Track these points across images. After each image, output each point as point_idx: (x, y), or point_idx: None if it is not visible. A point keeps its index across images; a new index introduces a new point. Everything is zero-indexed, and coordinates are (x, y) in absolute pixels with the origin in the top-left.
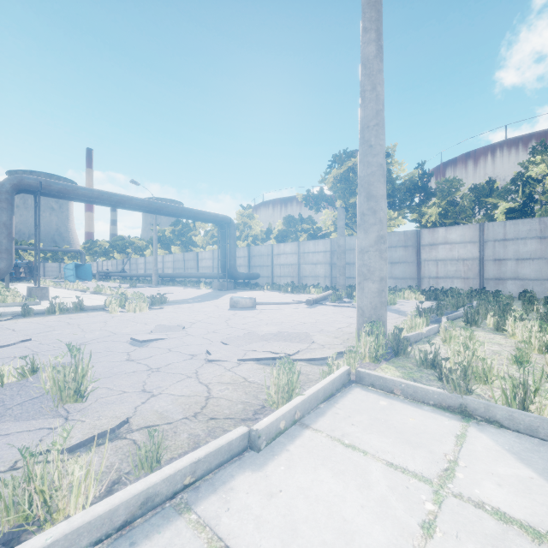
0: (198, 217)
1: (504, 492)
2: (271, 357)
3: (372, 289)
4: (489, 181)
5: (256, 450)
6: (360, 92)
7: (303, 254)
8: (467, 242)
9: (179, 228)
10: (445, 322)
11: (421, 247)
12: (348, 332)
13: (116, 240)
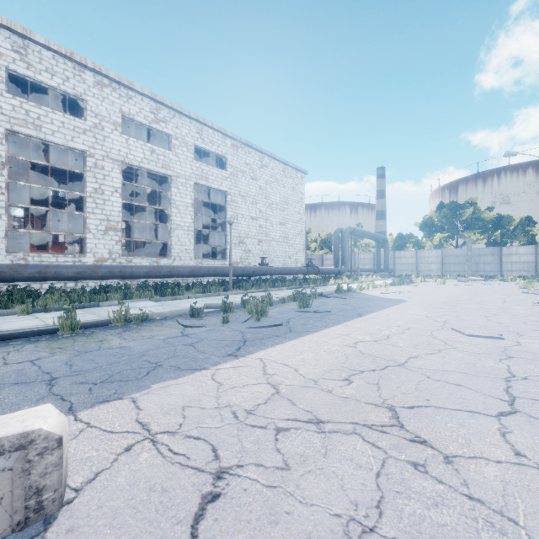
0: (379, 238)
1: None
2: None
3: None
4: (527, 218)
5: None
6: None
7: (420, 258)
8: (528, 254)
9: None
10: None
11: (502, 255)
12: None
13: None
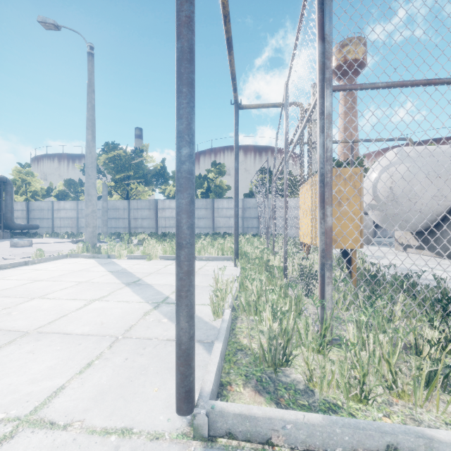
0: None
1: (84, 262)
2: None
3: (89, 231)
4: (200, 175)
5: (28, 265)
6: (86, 152)
7: (81, 210)
8: None
9: None
10: (120, 242)
11: (158, 209)
12: None
13: None
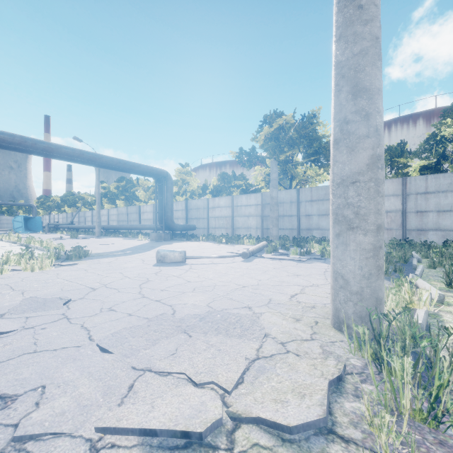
0: (134, 169)
1: None
2: (179, 430)
3: (362, 245)
4: (400, 143)
5: None
6: None
7: (236, 207)
8: (390, 195)
9: (123, 184)
10: None
11: None
12: (308, 305)
13: (66, 195)
